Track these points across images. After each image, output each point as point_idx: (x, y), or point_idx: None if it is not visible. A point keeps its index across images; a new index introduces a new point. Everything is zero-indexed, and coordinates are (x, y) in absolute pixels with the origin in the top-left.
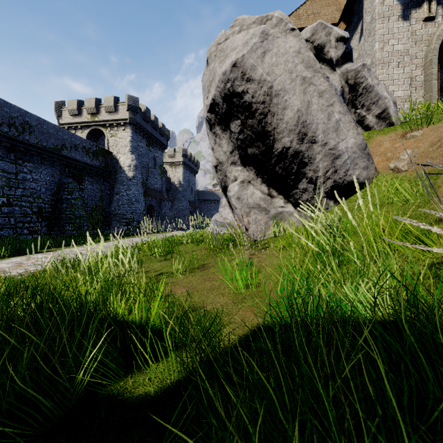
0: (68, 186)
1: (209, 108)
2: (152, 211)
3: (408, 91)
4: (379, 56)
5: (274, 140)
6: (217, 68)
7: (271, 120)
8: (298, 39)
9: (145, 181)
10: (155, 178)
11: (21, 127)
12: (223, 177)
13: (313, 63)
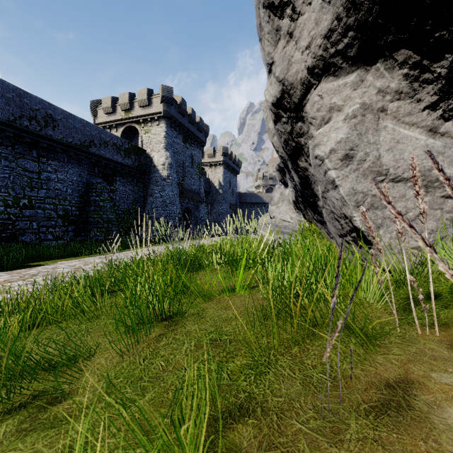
0: (96, 187)
1: None
2: (189, 215)
3: None
4: None
5: None
6: None
7: None
8: None
9: (181, 182)
10: (192, 178)
11: (44, 120)
12: (293, 126)
13: None
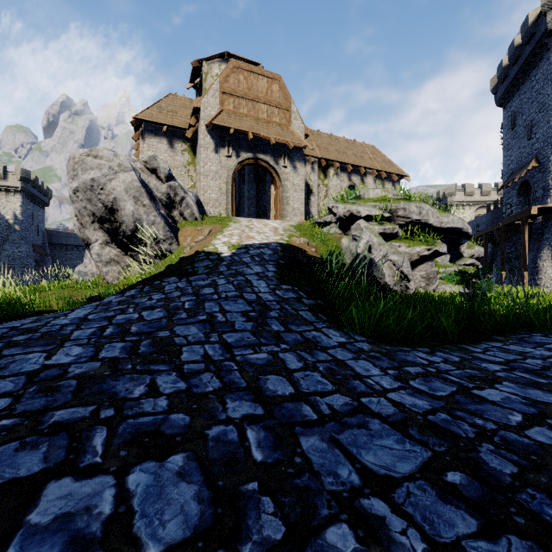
0: None
1: (73, 190)
2: None
3: (218, 196)
4: (202, 171)
5: (120, 223)
6: (80, 172)
7: (118, 212)
8: (132, 175)
9: None
10: None
11: None
12: (86, 238)
13: (140, 189)
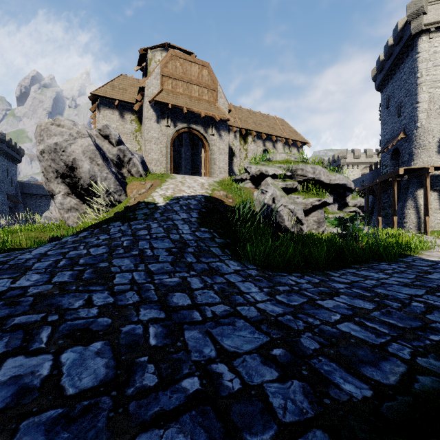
0: None
1: (40, 152)
2: None
3: (159, 157)
4: (147, 137)
5: (79, 178)
6: (45, 138)
7: (77, 170)
8: (88, 141)
9: None
10: None
11: None
12: (51, 190)
13: (95, 152)
